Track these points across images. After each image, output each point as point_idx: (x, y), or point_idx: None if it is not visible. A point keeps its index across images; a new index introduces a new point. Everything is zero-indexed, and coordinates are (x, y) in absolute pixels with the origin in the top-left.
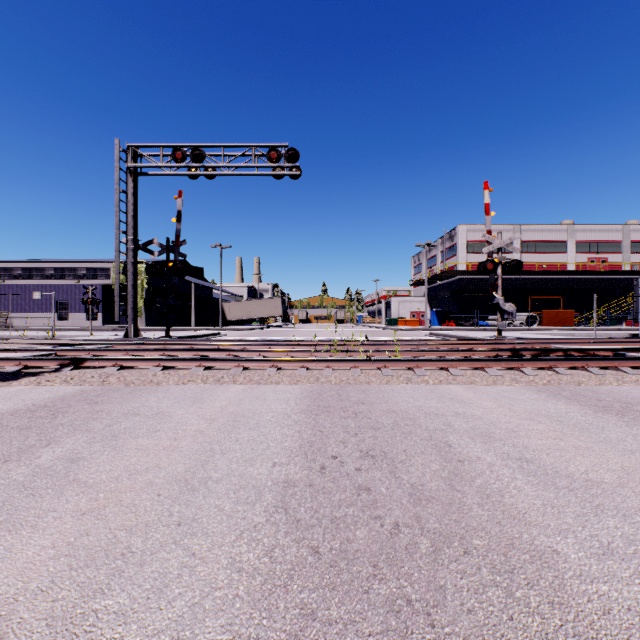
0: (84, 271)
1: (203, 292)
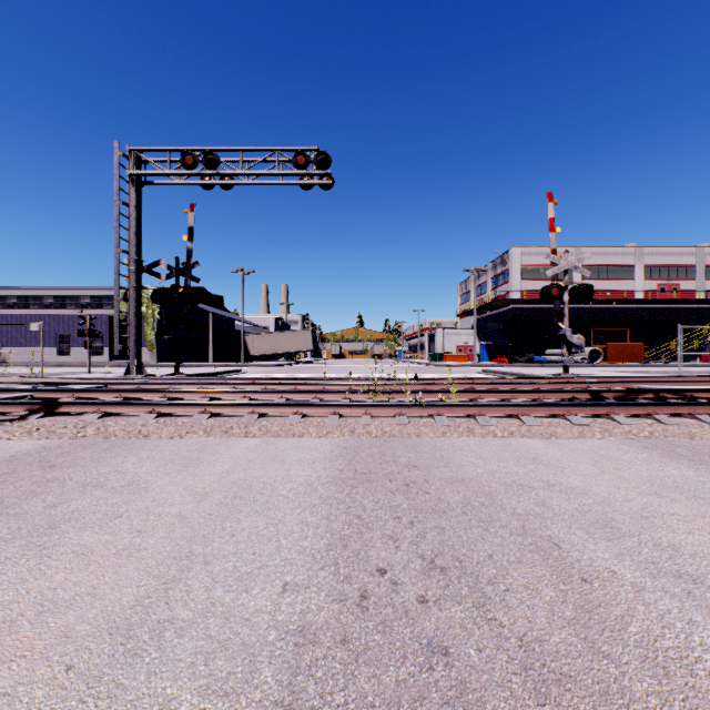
0: (88, 299)
1: (224, 323)
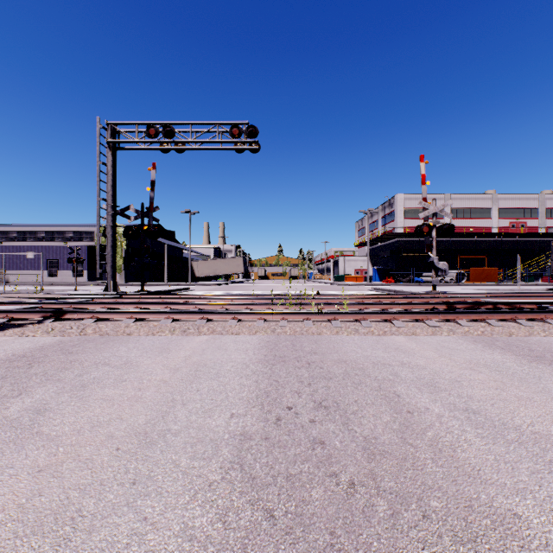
0: (71, 234)
1: (175, 252)
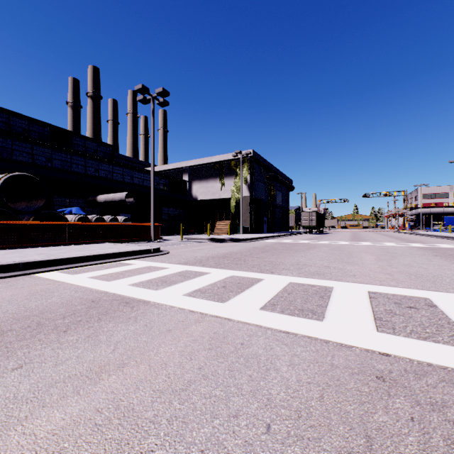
0: None
1: None
